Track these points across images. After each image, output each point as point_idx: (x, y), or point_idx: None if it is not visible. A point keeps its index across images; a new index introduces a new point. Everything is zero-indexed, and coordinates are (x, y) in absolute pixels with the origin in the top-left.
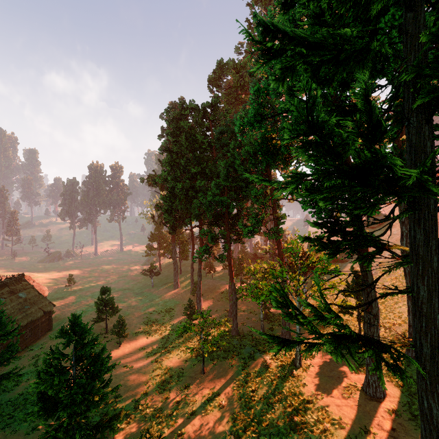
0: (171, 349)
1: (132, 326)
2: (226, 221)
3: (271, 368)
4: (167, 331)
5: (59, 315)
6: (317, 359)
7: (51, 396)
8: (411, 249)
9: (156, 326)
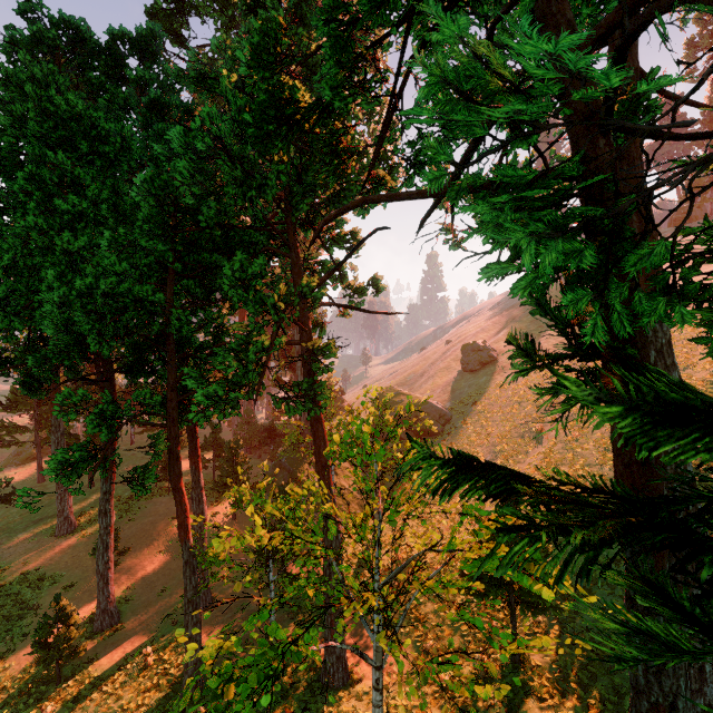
0: None
1: None
2: (169, 363)
3: None
4: None
5: None
6: None
7: None
8: None
9: None
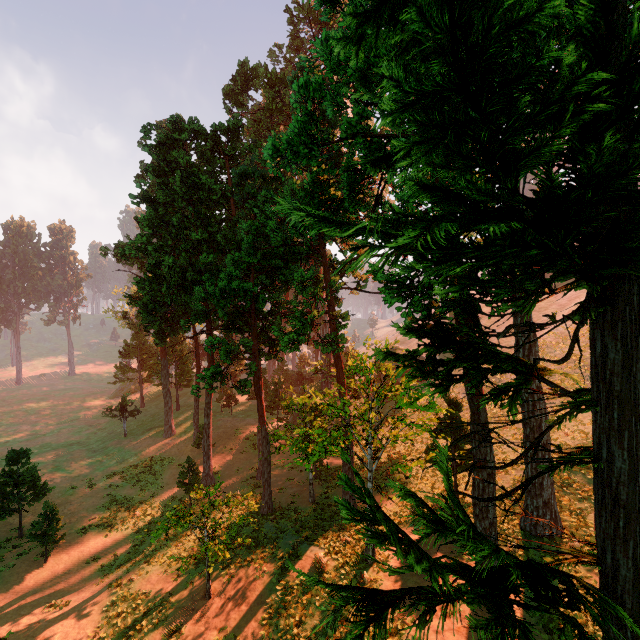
0: (150, 554)
1: (77, 516)
2: (253, 324)
3: (327, 573)
4: (147, 518)
5: None
6: None
7: None
8: (595, 379)
9: (127, 511)
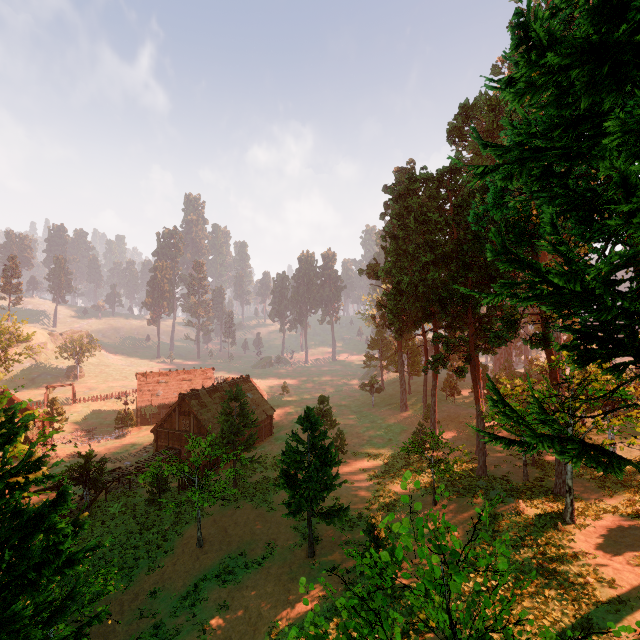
0: (396, 476)
1: (350, 446)
2: (469, 324)
3: (525, 515)
4: (392, 458)
5: (277, 422)
6: (605, 522)
7: (291, 475)
8: None
9: (378, 451)
